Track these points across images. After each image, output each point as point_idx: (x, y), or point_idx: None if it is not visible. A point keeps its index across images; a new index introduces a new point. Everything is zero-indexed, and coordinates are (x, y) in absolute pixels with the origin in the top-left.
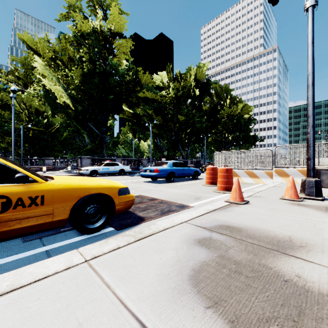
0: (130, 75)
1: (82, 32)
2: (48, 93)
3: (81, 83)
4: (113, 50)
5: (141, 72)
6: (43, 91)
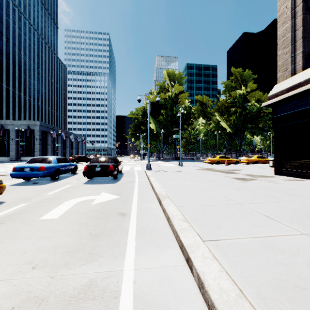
0: (256, 105)
1: (233, 96)
2: (217, 125)
3: (234, 121)
4: (248, 100)
5: (260, 94)
6: (215, 125)
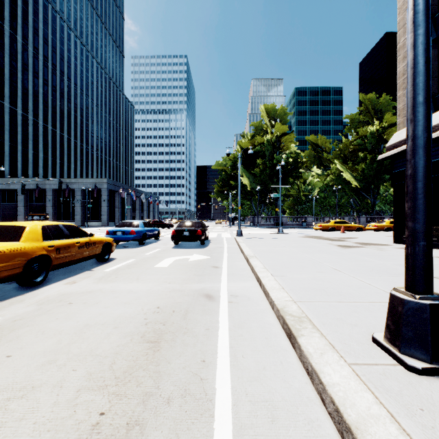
0: None
1: (361, 136)
2: (338, 178)
3: (363, 170)
4: (385, 140)
5: None
6: (335, 177)
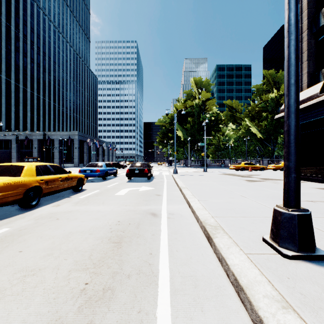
0: None
1: (264, 100)
2: (247, 131)
3: (265, 126)
4: (281, 103)
5: None
6: (245, 131)
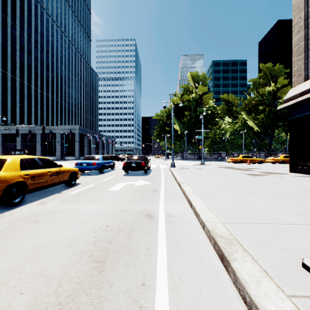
0: None
1: (261, 94)
2: (244, 124)
3: (262, 119)
4: (278, 96)
5: None
6: (241, 124)
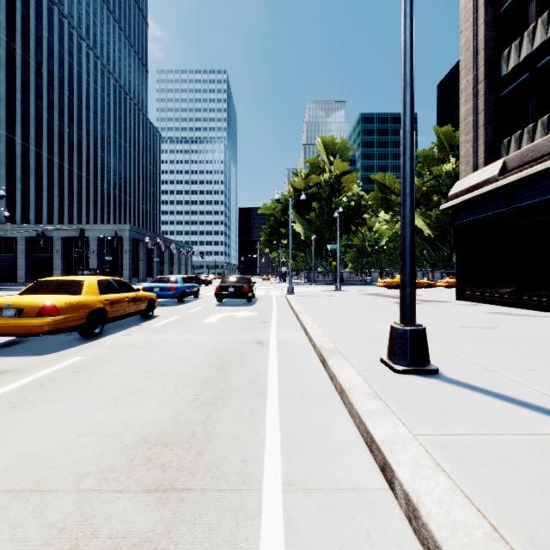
0: None
1: (436, 176)
2: None
3: (437, 217)
4: None
5: None
6: None
